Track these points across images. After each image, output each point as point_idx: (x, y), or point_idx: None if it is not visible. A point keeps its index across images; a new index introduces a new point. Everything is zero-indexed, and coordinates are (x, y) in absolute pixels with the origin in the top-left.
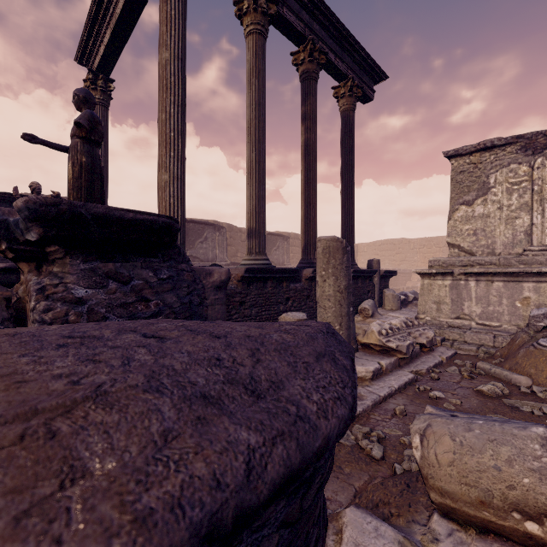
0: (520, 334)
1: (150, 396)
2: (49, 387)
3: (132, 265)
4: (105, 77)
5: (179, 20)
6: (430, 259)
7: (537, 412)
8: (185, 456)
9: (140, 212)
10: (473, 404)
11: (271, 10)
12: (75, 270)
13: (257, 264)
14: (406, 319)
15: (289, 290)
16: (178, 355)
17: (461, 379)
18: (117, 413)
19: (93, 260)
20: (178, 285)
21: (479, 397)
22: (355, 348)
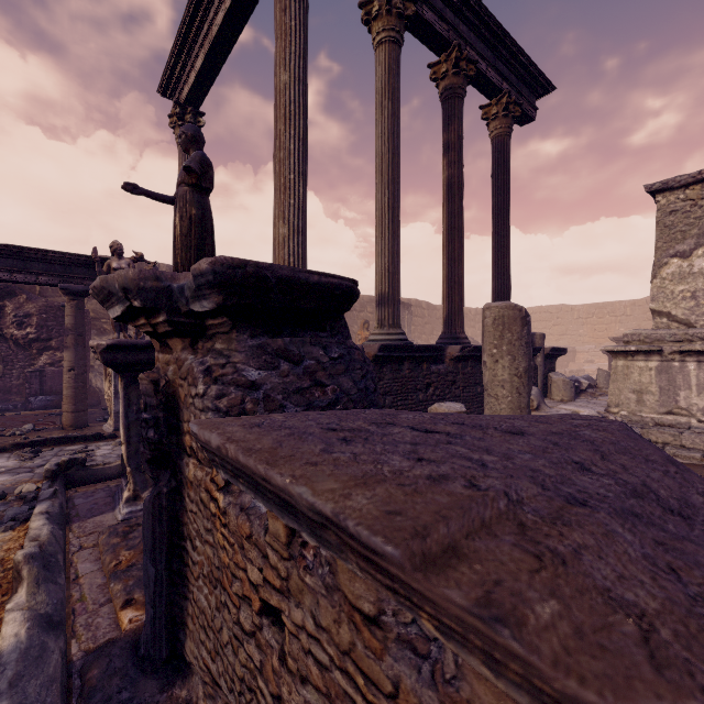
0: None
1: (573, 508)
2: (449, 493)
3: (300, 341)
4: (194, 110)
5: (300, 33)
6: (625, 332)
7: None
8: (702, 592)
9: (323, 274)
10: None
11: (408, 11)
12: (242, 347)
13: (391, 340)
14: (598, 413)
15: (430, 373)
16: (519, 456)
17: None
18: (574, 529)
19: (260, 334)
20: (350, 365)
21: None
22: None
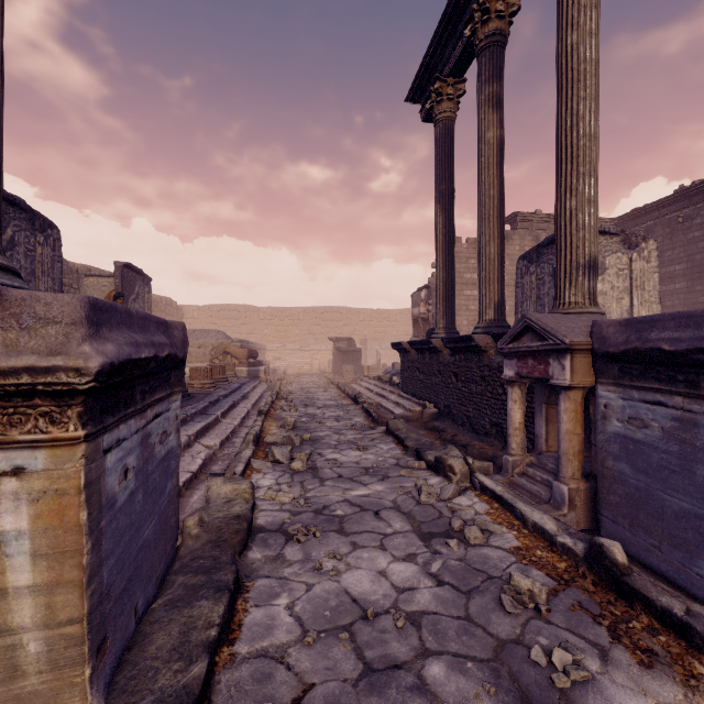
0: None
1: None
2: None
3: None
4: None
5: None
6: None
7: None
8: None
9: None
10: None
11: None
12: None
13: None
14: None
15: None
16: None
17: None
18: None
19: None
20: None
21: None
22: None
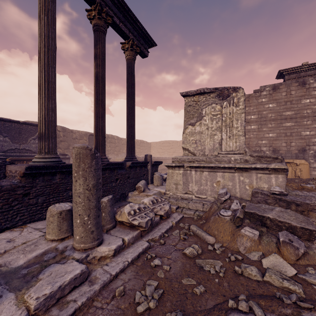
0: (213, 205)
1: None
2: None
3: None
4: None
5: None
6: (173, 157)
7: (212, 271)
8: None
9: None
10: (177, 268)
11: None
12: None
13: (45, 161)
14: (153, 198)
15: None
16: None
17: (178, 241)
18: None
19: None
20: None
21: (184, 258)
22: (112, 225)
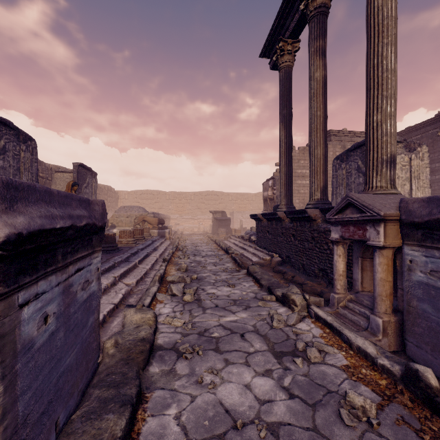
0: None
1: None
2: None
3: None
4: None
5: None
6: None
7: None
8: None
9: None
10: None
11: None
12: None
13: None
14: None
15: None
16: None
17: None
18: None
19: None
20: None
21: None
22: None
